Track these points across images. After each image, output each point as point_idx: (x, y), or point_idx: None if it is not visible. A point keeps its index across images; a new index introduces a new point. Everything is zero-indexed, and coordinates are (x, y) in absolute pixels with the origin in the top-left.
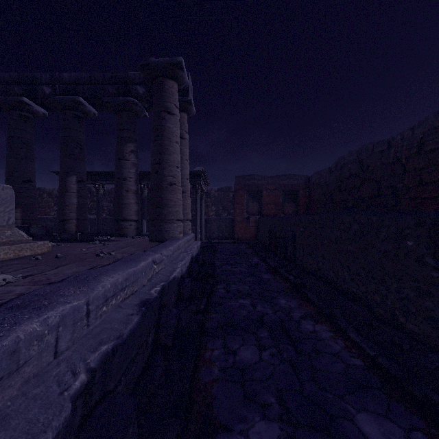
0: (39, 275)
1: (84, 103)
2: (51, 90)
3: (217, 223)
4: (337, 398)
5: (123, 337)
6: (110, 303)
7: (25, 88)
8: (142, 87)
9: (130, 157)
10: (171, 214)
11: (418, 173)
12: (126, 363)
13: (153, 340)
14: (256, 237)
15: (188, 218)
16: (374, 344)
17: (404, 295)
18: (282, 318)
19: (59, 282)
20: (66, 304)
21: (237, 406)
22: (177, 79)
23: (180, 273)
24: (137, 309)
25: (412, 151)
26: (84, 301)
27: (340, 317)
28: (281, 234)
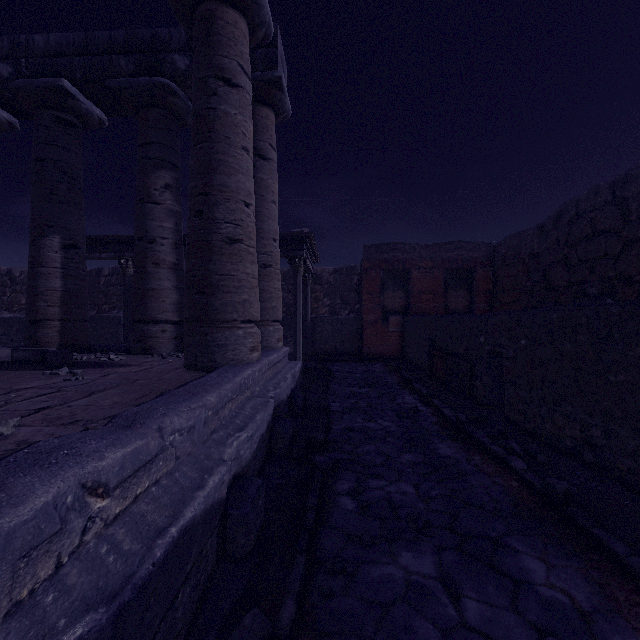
0: None
1: (73, 93)
2: (12, 69)
3: (333, 327)
4: None
5: None
6: None
7: None
8: (184, 56)
9: (163, 198)
10: (230, 308)
11: None
12: None
13: None
14: (400, 351)
15: (275, 317)
16: None
17: None
18: None
19: None
20: None
21: None
22: (245, 9)
23: (223, 483)
24: None
25: None
26: None
27: None
28: (459, 348)
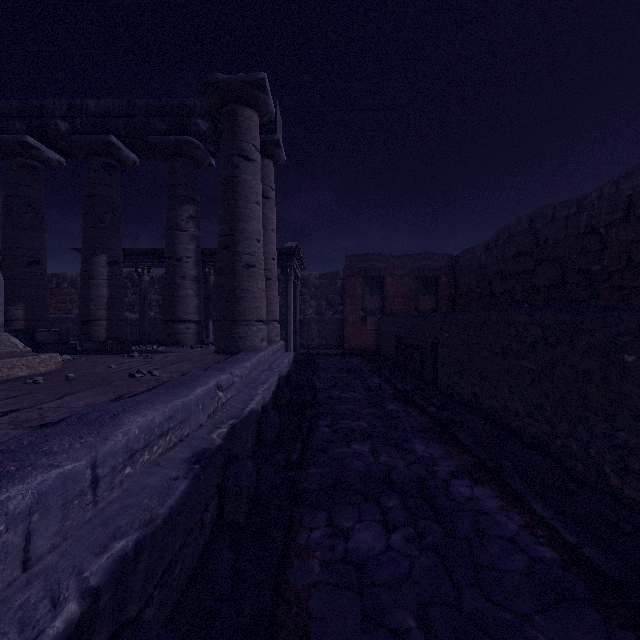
0: (29, 410)
1: (118, 145)
2: (69, 125)
3: (319, 326)
4: (520, 621)
5: (155, 522)
6: (140, 460)
7: (31, 122)
8: (205, 121)
9: (188, 226)
10: (248, 312)
11: (626, 250)
12: (163, 565)
13: (215, 515)
14: (376, 346)
15: (274, 318)
16: (573, 522)
17: (619, 442)
18: (421, 475)
19: (53, 424)
20: (52, 469)
21: (352, 634)
22: (257, 107)
23: (260, 403)
24: (186, 467)
25: (616, 216)
26: (87, 462)
27: (514, 476)
28: (415, 342)
